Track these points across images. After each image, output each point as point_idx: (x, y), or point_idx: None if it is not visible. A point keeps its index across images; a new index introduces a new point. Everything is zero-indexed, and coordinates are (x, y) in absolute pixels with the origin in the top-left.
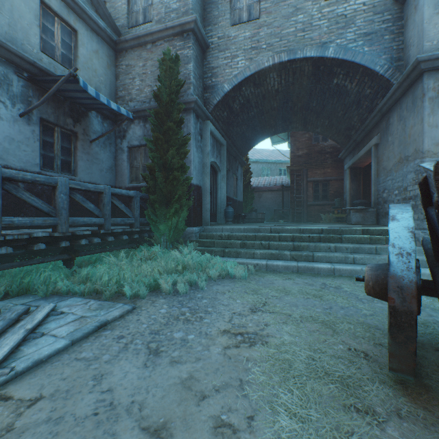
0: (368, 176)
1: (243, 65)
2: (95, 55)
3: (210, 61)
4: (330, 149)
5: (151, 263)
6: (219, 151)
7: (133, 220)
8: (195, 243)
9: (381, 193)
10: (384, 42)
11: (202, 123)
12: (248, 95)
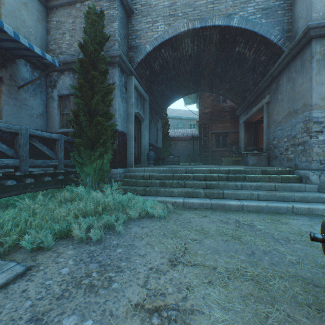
0: (257, 129)
1: (162, 29)
2: (24, 6)
3: (134, 24)
4: (229, 109)
5: (69, 205)
6: (143, 105)
7: (57, 162)
8: (119, 183)
9: (272, 140)
10: (277, 16)
11: (127, 78)
12: (167, 58)
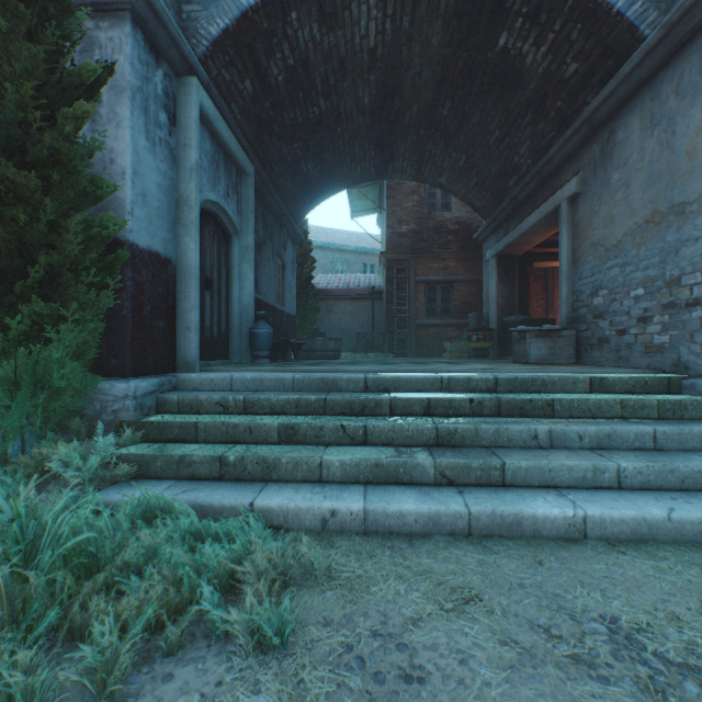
0: (526, 273)
1: None
2: None
3: None
4: (456, 226)
5: None
6: (236, 186)
7: None
8: (129, 433)
9: (588, 296)
10: None
11: (176, 83)
12: (306, 47)
